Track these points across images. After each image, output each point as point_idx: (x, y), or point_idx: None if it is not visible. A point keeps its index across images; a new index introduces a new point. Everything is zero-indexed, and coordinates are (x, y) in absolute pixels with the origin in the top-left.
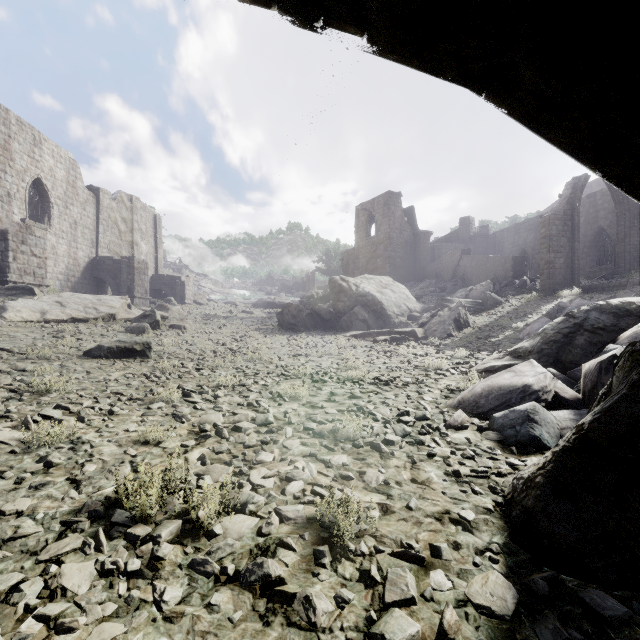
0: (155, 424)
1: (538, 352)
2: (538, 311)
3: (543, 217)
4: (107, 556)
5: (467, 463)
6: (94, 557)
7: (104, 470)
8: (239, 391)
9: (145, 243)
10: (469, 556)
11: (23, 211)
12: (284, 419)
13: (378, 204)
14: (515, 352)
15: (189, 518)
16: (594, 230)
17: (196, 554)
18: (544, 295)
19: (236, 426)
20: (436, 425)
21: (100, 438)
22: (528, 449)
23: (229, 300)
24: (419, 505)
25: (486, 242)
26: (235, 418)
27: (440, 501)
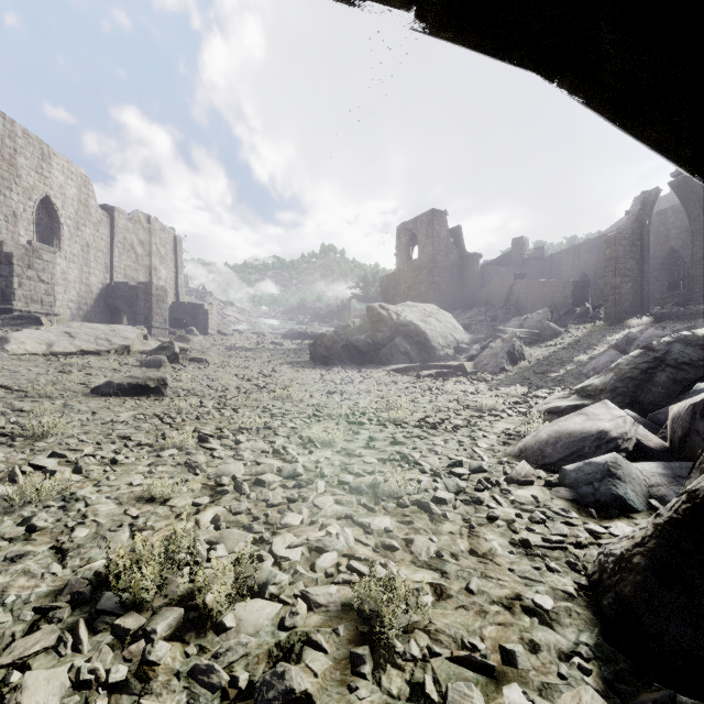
0: (164, 476)
1: (611, 391)
2: (603, 342)
3: (608, 236)
4: (86, 658)
5: (537, 529)
6: (70, 660)
7: (97, 536)
8: (264, 435)
9: (164, 268)
10: (551, 663)
11: (30, 233)
12: (315, 470)
13: (421, 224)
14: (583, 390)
15: (194, 604)
16: (664, 251)
17: (200, 656)
18: (609, 324)
19: (258, 479)
20: (495, 479)
21: (98, 494)
22: (610, 511)
23: (257, 330)
24: (482, 587)
25: (542, 265)
26: (258, 469)
27: (508, 581)
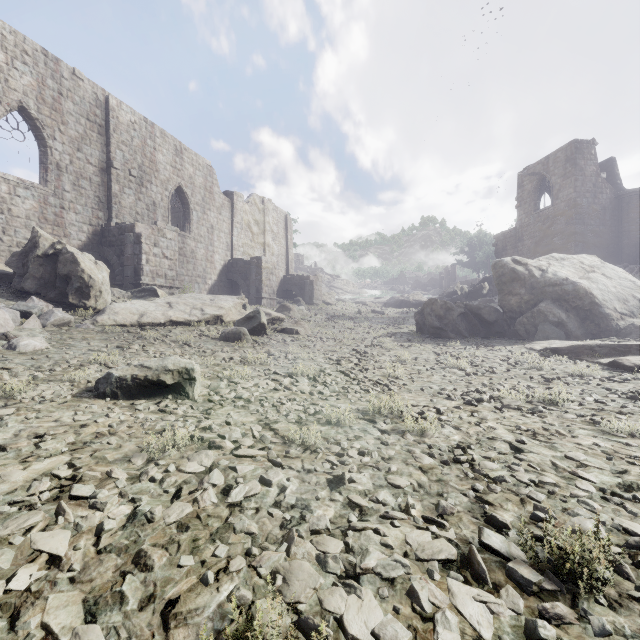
0: None
1: None
2: None
3: None
4: None
5: None
6: None
7: None
8: None
9: (276, 244)
10: None
11: (166, 218)
12: None
13: (555, 162)
14: None
15: None
16: None
17: None
18: None
19: None
20: None
21: None
22: None
23: (359, 300)
24: None
25: None
26: None
27: None
